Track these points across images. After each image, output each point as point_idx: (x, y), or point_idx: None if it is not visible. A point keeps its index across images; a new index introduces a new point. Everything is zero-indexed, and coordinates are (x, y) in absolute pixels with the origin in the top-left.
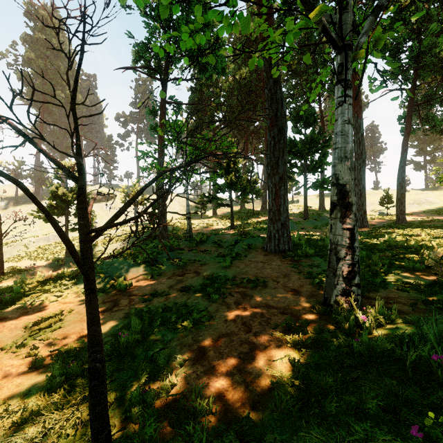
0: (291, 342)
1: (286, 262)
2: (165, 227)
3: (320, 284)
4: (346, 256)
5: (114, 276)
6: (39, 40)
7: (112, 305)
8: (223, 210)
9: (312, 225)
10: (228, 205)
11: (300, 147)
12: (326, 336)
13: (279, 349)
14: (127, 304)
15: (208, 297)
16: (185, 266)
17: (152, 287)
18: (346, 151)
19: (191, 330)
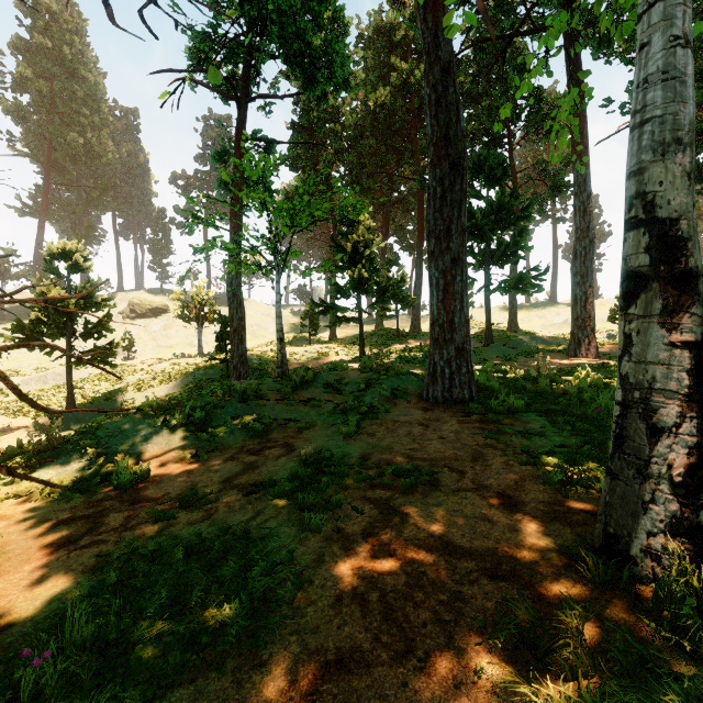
0: None
1: (472, 425)
2: (244, 358)
3: (565, 483)
4: (681, 423)
5: (118, 454)
6: (40, 48)
7: (85, 528)
8: (347, 331)
9: (501, 355)
10: (354, 321)
11: (479, 218)
12: None
13: None
14: (118, 525)
15: (301, 514)
16: (267, 432)
17: (189, 480)
18: (679, 125)
19: (238, 635)
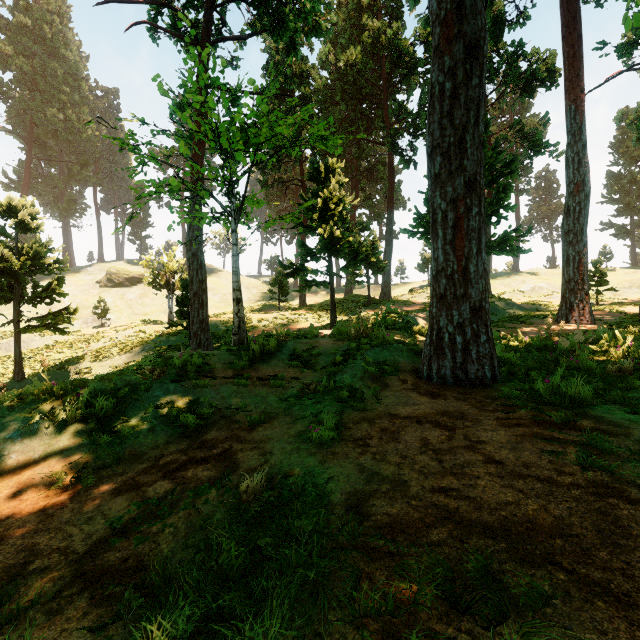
0: None
1: (530, 431)
2: (205, 324)
3: None
4: None
5: None
6: (20, 26)
7: None
8: (316, 299)
9: None
10: (325, 285)
11: None
12: None
13: None
14: None
15: None
16: (203, 429)
17: (28, 546)
18: None
19: None
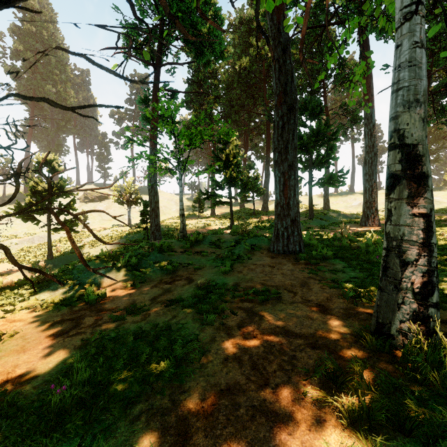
0: (345, 416)
1: (301, 266)
2: (158, 226)
3: (356, 298)
4: (418, 258)
5: (86, 284)
6: (28, 31)
7: (71, 326)
8: (221, 210)
9: (319, 225)
10: (227, 203)
11: (305, 139)
12: (409, 406)
13: (324, 430)
14: (91, 324)
15: (200, 316)
16: (175, 271)
17: (131, 299)
18: (418, 92)
19: (170, 378)
